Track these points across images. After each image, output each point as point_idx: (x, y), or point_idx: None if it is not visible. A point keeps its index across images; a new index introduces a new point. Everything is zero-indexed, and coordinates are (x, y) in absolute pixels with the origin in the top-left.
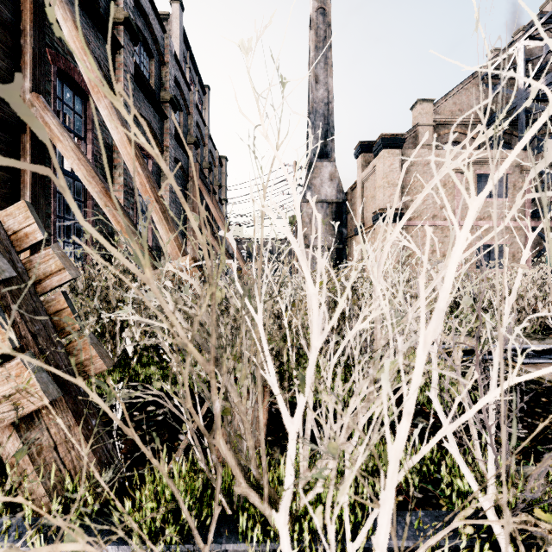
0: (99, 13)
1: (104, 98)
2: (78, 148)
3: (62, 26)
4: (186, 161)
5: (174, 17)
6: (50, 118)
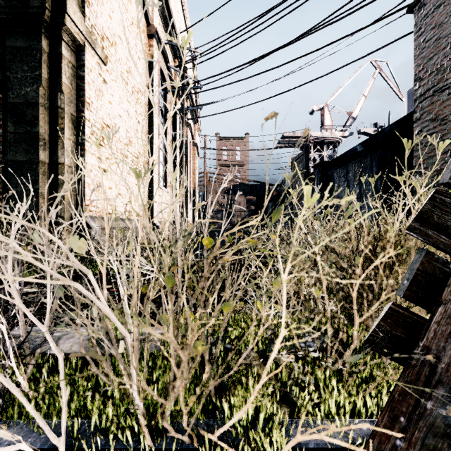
0: None
1: None
2: None
3: None
4: None
5: None
6: None
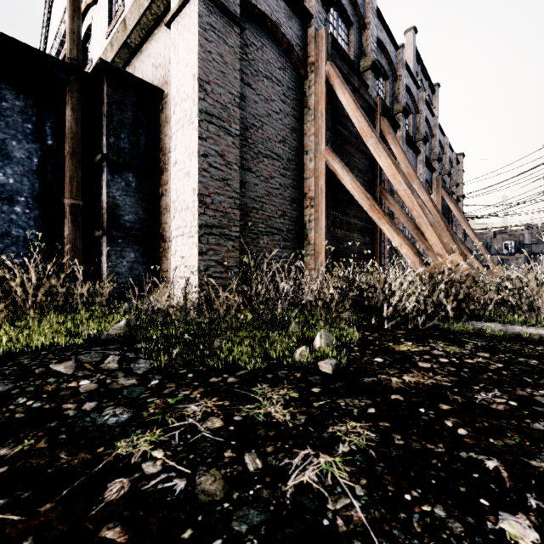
0: (392, 117)
1: (416, 180)
2: (401, 208)
3: (393, 149)
4: (430, 177)
5: (408, 45)
6: (389, 196)
